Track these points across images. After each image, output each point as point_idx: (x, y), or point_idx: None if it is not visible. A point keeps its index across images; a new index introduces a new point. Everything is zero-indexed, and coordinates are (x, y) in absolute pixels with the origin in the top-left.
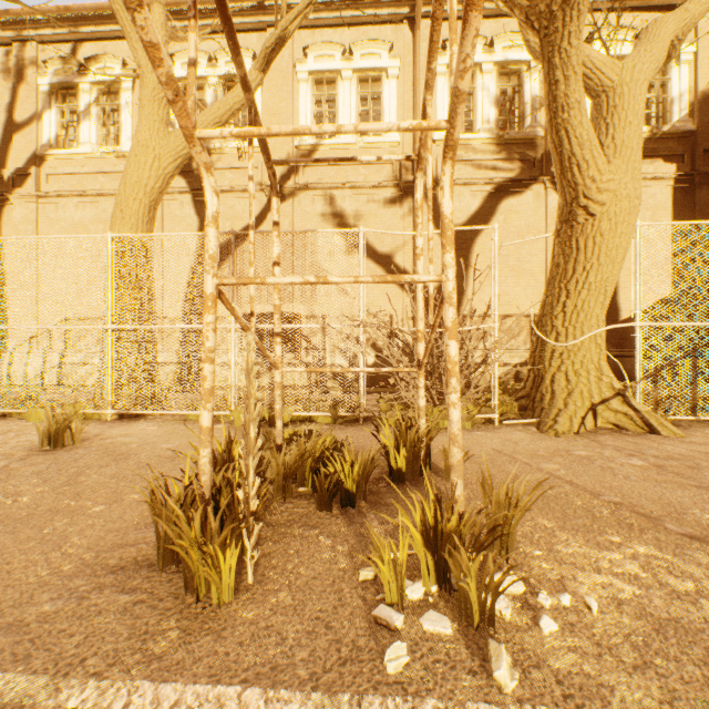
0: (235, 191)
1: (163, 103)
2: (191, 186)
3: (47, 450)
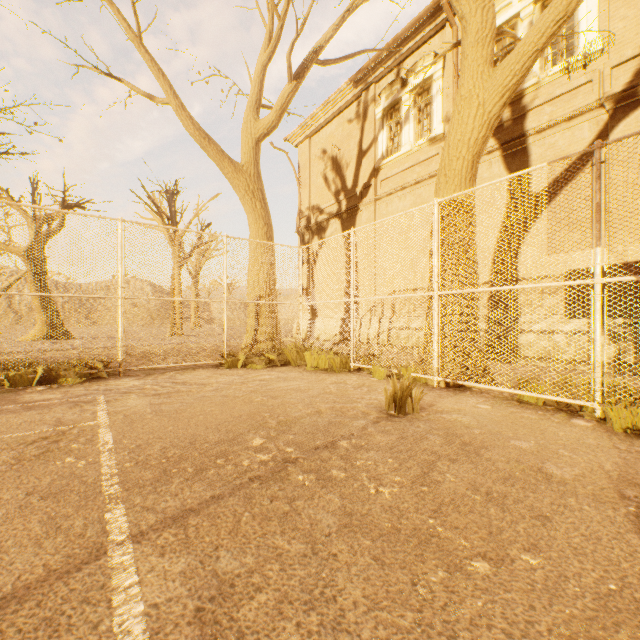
0: (556, 124)
1: (486, 42)
2: (499, 142)
3: (391, 415)
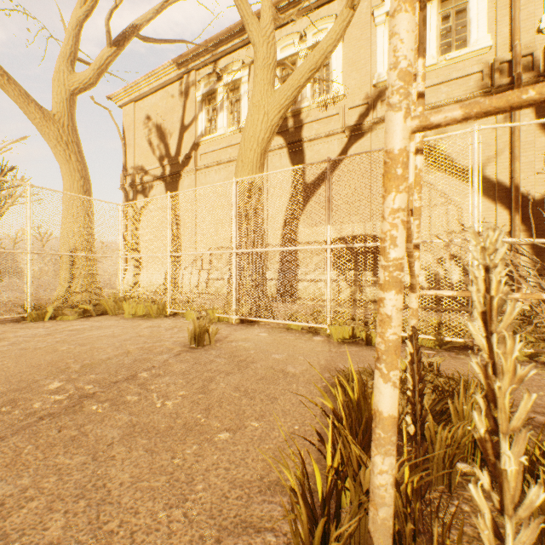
0: (320, 137)
1: (270, 69)
2: (286, 142)
3: (193, 347)
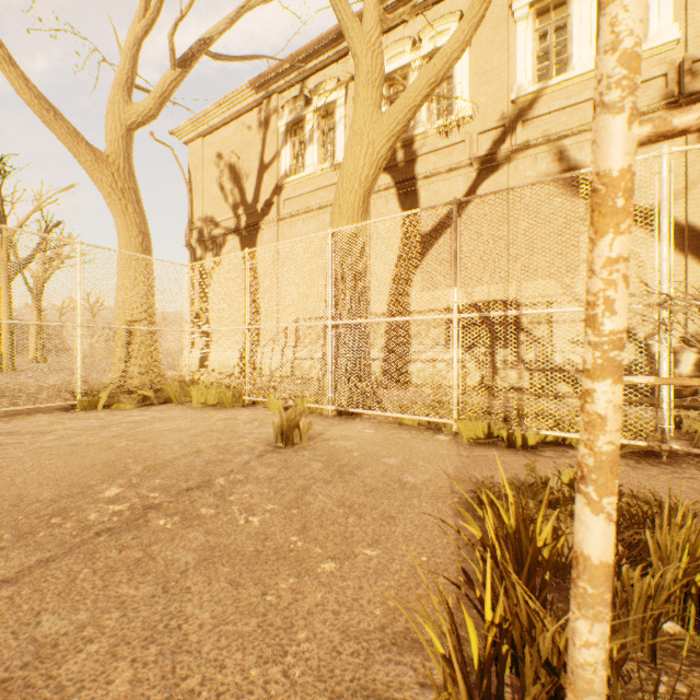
0: (439, 173)
1: (375, 85)
2: (395, 180)
3: (279, 447)
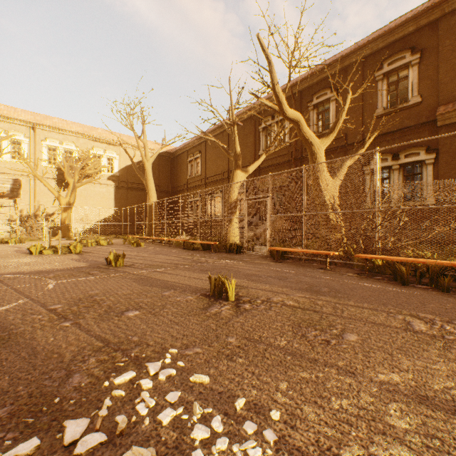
0: None
1: None
2: None
3: None
